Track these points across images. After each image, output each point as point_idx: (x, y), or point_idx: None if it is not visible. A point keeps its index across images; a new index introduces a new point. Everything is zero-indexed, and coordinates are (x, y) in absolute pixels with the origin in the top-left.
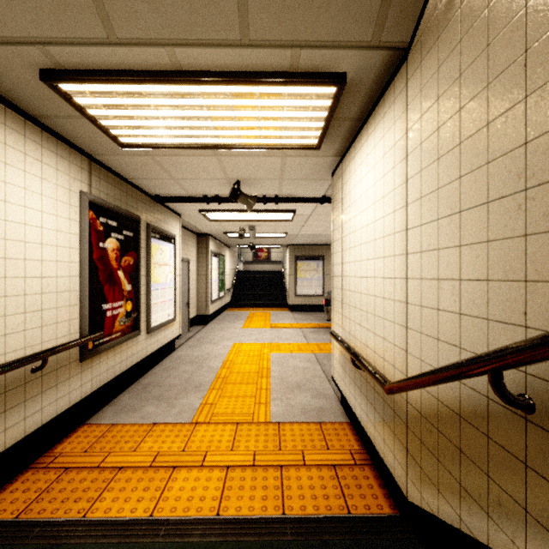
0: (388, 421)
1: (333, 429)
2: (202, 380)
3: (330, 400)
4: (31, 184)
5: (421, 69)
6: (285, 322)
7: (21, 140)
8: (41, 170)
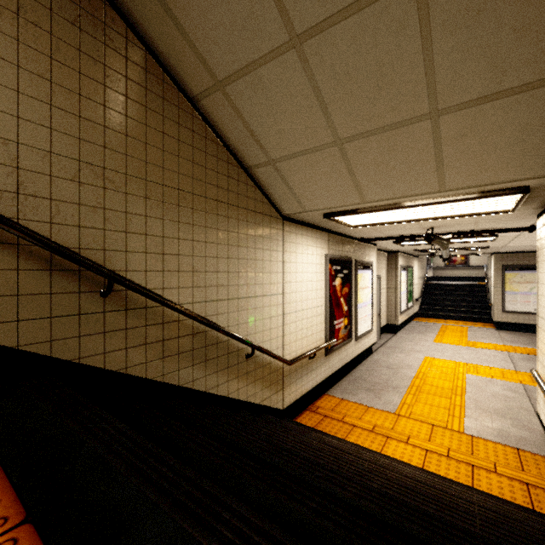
0: None
1: (532, 458)
2: (399, 384)
3: (535, 434)
4: (308, 259)
5: None
6: (486, 341)
7: (306, 238)
8: (311, 250)
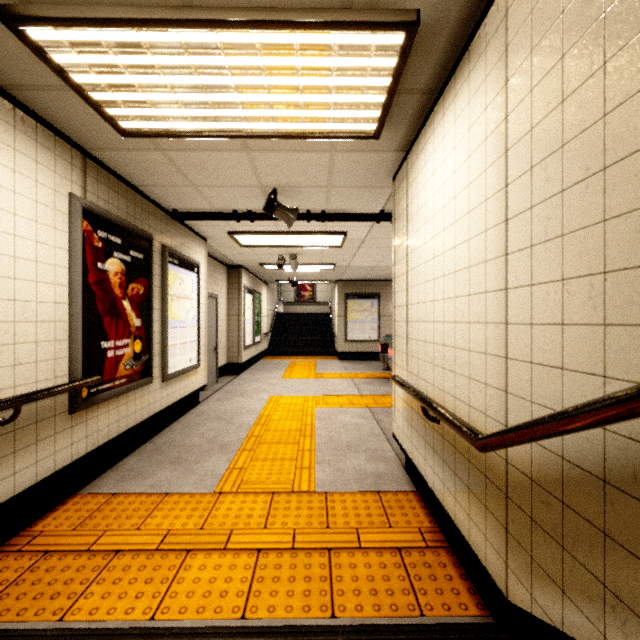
0: (476, 490)
1: (396, 500)
2: (231, 439)
3: (391, 463)
4: None
5: None
6: (333, 371)
7: None
8: (14, 159)
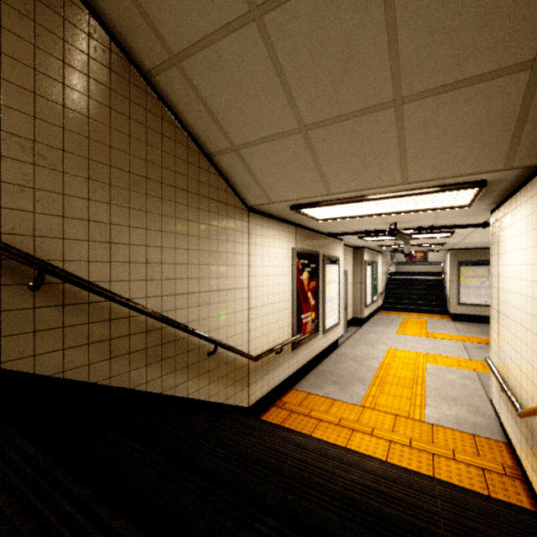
0: (528, 441)
1: (486, 443)
2: (364, 376)
3: (488, 419)
4: (275, 253)
5: None
6: (444, 332)
7: (272, 231)
8: (278, 243)
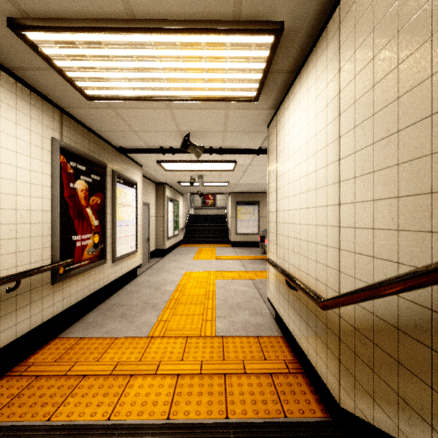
0: (320, 335)
1: (269, 342)
2: (159, 301)
3: (266, 317)
4: (6, 127)
5: (355, 8)
6: (227, 255)
7: None
8: (15, 116)
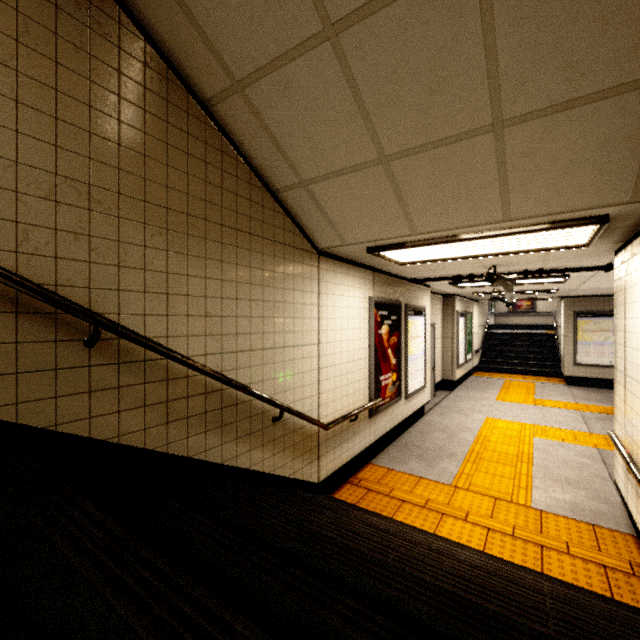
0: None
1: (610, 536)
2: (456, 450)
3: (613, 507)
4: (349, 303)
5: None
6: (556, 399)
7: (346, 278)
8: (353, 292)
